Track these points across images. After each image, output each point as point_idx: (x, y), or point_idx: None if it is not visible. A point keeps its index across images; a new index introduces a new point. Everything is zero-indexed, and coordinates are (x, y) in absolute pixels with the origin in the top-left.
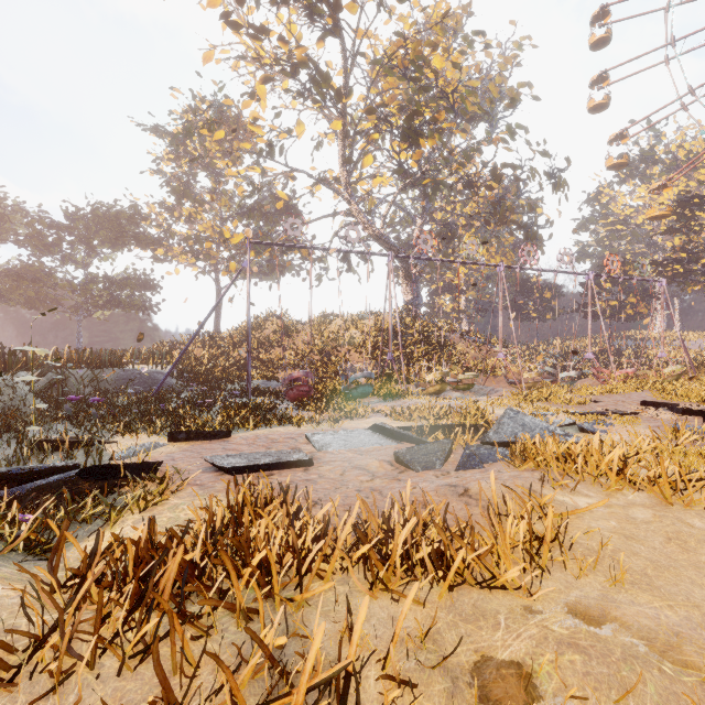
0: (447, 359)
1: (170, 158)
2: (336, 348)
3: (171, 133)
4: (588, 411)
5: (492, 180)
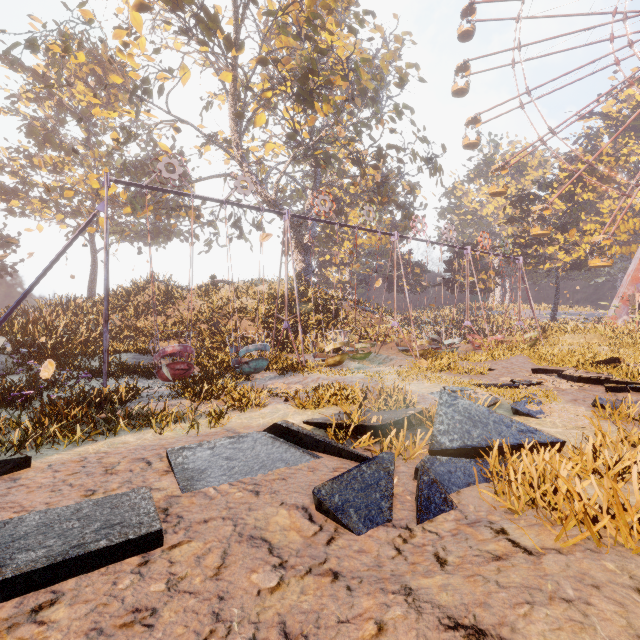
0: (341, 327)
1: (29, 97)
2: (226, 316)
3: (29, 68)
4: (500, 383)
5: (378, 159)
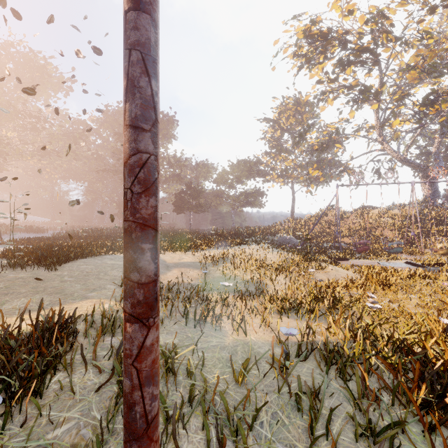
0: None
1: (271, 131)
2: (375, 227)
3: (273, 120)
4: None
5: None
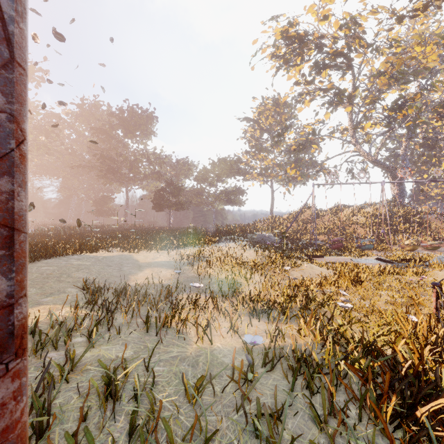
0: (423, 232)
1: (251, 130)
2: (348, 225)
3: (252, 119)
4: None
5: None
